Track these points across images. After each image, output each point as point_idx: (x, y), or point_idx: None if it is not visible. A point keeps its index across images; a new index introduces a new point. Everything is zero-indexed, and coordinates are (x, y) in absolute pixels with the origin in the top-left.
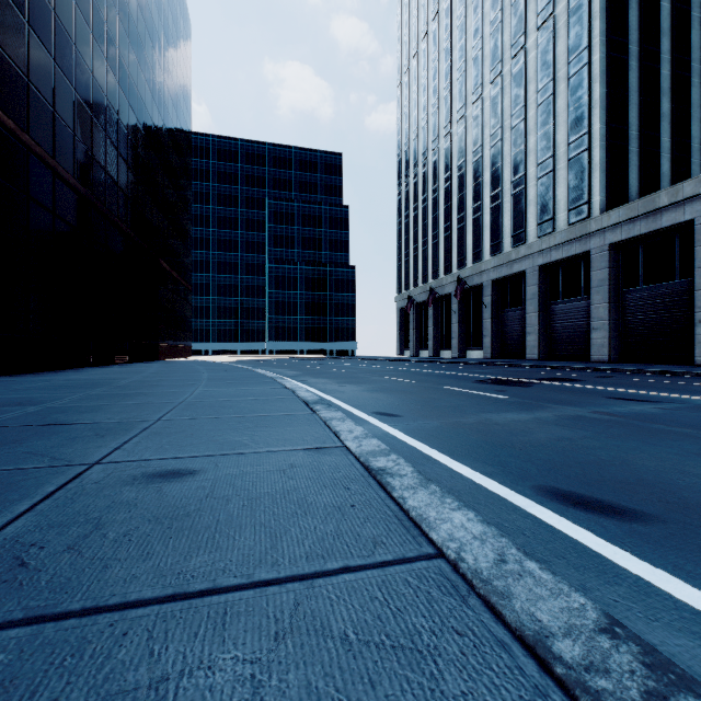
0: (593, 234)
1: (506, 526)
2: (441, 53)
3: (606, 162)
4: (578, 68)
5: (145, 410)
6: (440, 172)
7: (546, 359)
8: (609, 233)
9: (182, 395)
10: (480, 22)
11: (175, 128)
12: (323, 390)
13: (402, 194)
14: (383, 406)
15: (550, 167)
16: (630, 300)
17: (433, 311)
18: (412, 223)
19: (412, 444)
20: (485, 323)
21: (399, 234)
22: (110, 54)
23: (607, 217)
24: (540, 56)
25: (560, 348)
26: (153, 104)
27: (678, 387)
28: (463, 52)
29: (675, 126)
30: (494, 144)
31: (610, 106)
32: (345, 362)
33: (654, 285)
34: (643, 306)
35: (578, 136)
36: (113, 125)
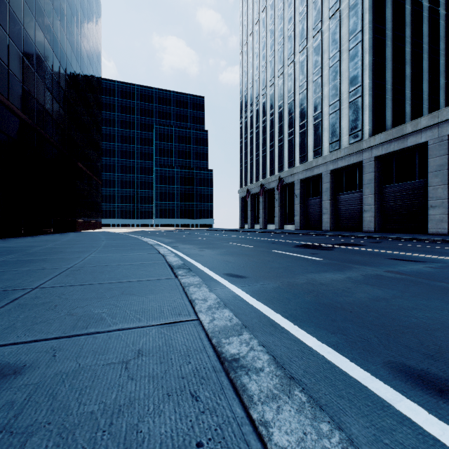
0: (364, 150)
1: (388, 444)
2: (268, 32)
3: (372, 104)
4: (355, 44)
5: (31, 276)
6: (267, 109)
7: (334, 230)
8: (374, 150)
9: (74, 261)
10: (293, 13)
11: (89, 72)
12: (188, 254)
13: (243, 123)
14: (232, 268)
15: (337, 107)
16: (387, 193)
17: (262, 199)
18: (249, 142)
19: (258, 307)
20: (296, 207)
21: (241, 149)
22: (37, 14)
23: (373, 139)
24: (331, 36)
25: (343, 223)
26: (72, 54)
27: (428, 249)
28: (282, 32)
29: (413, 84)
30: (302, 91)
31: (375, 69)
32: (205, 232)
33: (402, 183)
34: (395, 196)
35: (355, 87)
36: (40, 65)
